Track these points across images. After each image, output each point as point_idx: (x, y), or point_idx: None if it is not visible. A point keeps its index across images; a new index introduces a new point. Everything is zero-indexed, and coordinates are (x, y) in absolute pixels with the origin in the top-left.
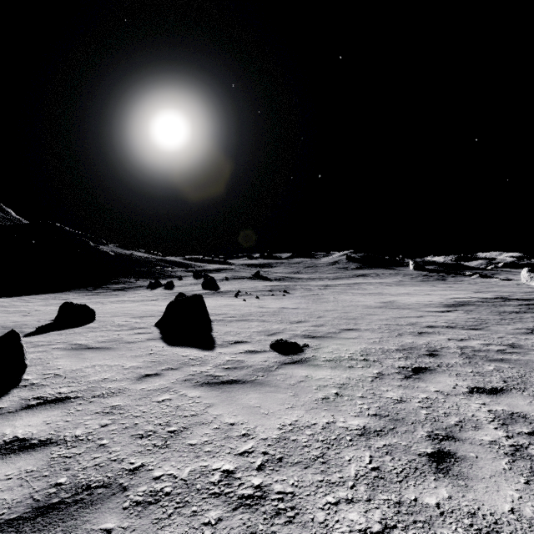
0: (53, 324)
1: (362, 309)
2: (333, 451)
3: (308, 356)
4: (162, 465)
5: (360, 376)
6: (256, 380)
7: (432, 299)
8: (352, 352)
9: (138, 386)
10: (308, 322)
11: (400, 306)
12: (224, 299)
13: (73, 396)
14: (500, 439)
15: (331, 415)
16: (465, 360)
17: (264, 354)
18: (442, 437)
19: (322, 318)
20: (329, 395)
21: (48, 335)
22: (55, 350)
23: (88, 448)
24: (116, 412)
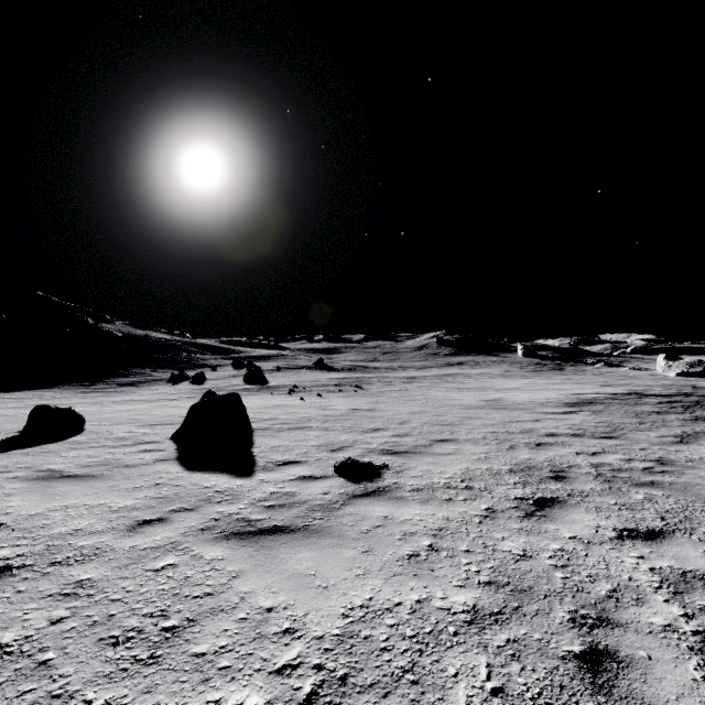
0: (20, 437)
1: (459, 410)
2: (429, 658)
3: (388, 484)
4: (141, 702)
5: (462, 515)
6: (311, 527)
7: (549, 396)
8: (449, 476)
9: (127, 542)
10: (387, 430)
11: (509, 406)
12: (274, 397)
13: (18, 565)
14: (677, 621)
15: (424, 587)
16: (603, 486)
17: (326, 481)
18: (593, 621)
19: (407, 424)
20: (420, 549)
21: (7, 455)
22: (10, 480)
23: (16, 671)
24: (82, 593)
